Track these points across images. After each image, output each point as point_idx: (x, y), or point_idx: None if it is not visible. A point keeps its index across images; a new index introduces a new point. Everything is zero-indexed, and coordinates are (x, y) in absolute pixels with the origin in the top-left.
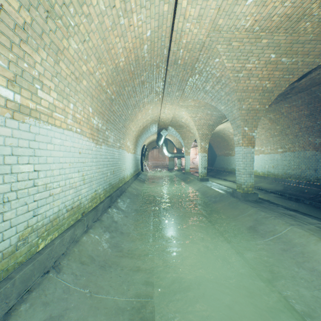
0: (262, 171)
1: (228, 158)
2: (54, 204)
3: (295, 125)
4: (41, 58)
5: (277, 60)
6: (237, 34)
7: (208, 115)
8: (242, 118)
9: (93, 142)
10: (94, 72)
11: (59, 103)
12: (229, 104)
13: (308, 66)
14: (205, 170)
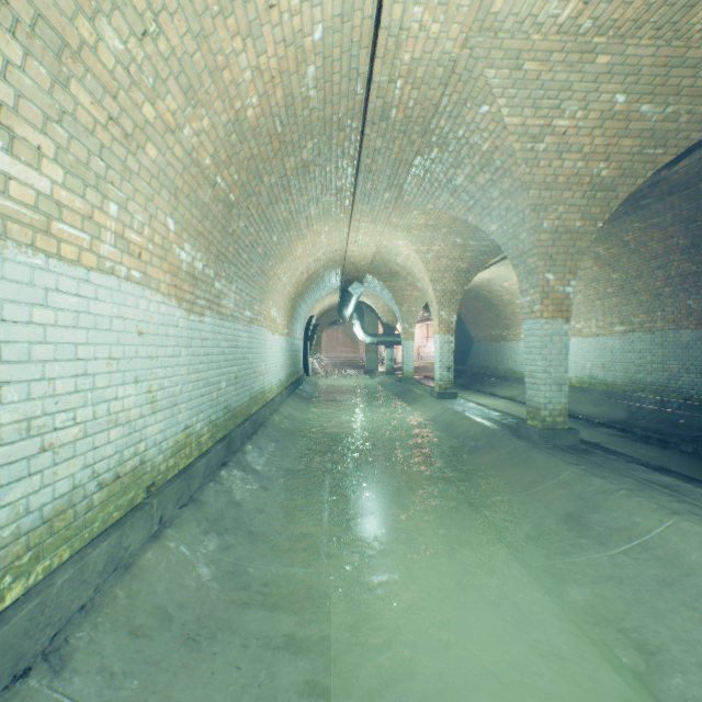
0: (577, 375)
1: (500, 346)
2: (57, 472)
3: (655, 271)
4: (5, 60)
5: (629, 110)
6: (538, 41)
7: (458, 247)
8: (541, 251)
9: (180, 307)
10: (177, 126)
11: (72, 196)
12: (511, 218)
13: (701, 125)
14: (449, 374)
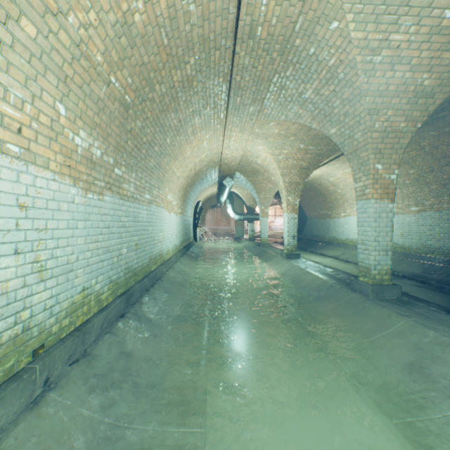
0: None
1: (326, 221)
2: None
3: (443, 167)
4: None
5: None
6: None
7: (301, 151)
8: (373, 146)
9: (75, 186)
10: (58, 10)
11: None
12: (348, 121)
13: None
14: (294, 241)
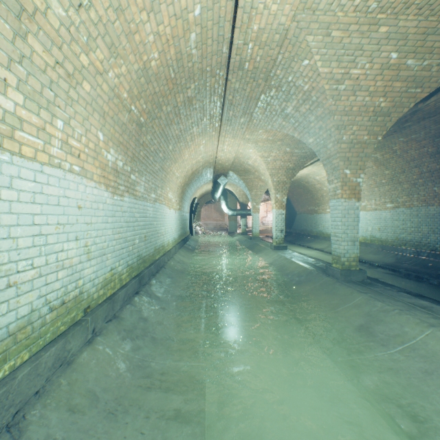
0: (363, 235)
1: (314, 216)
2: (19, 301)
3: (413, 169)
4: None
5: (399, 63)
6: (341, 17)
7: (287, 153)
8: (342, 155)
9: (107, 191)
10: (104, 71)
11: (30, 114)
12: (322, 134)
13: None
14: (282, 234)
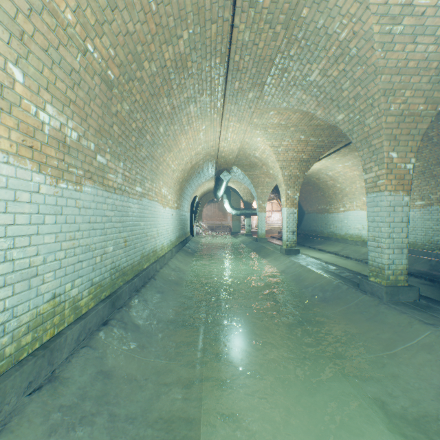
0: None
1: (324, 216)
2: None
3: None
4: None
5: None
6: None
7: (301, 142)
8: (387, 132)
9: (41, 172)
10: None
11: None
12: (359, 105)
13: None
14: (293, 236)
